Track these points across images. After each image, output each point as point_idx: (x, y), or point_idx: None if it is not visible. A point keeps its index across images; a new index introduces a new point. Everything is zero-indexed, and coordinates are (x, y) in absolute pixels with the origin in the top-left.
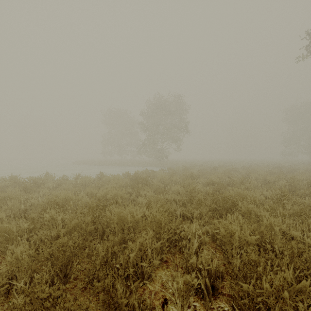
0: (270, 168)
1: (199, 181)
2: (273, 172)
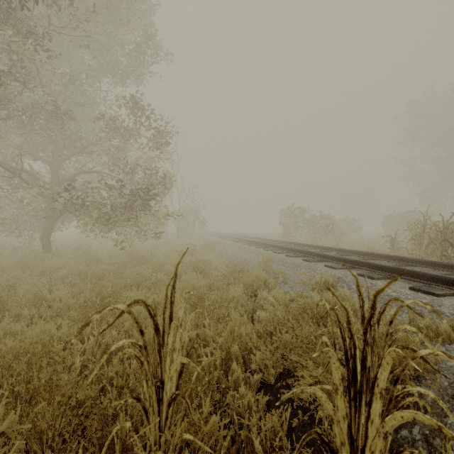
0: None
1: None
2: None
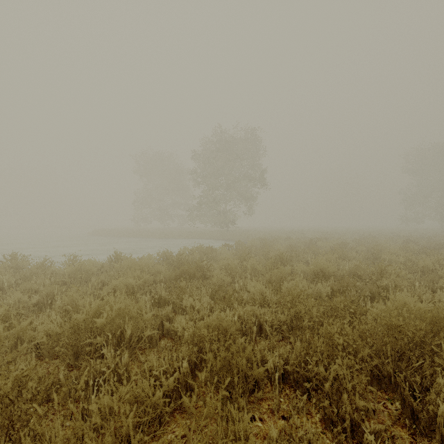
0: (396, 242)
1: (293, 268)
2: (413, 249)
